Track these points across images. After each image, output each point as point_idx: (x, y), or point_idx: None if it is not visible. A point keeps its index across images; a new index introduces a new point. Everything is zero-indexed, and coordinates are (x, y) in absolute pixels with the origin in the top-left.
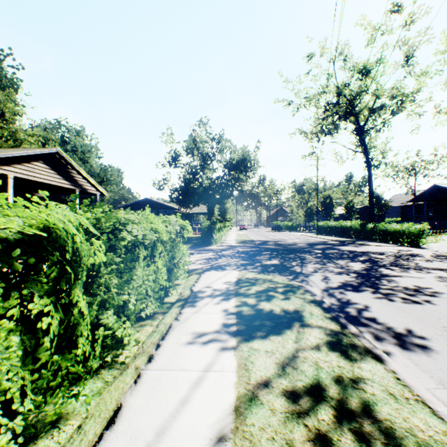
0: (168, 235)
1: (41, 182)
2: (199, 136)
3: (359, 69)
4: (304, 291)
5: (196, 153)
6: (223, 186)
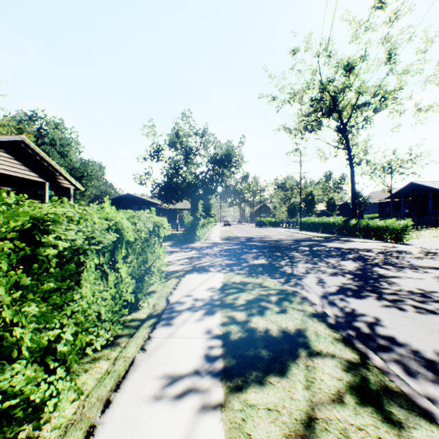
0: (136, 234)
1: (2, 173)
2: (182, 129)
3: (343, 65)
4: (301, 300)
5: (179, 147)
6: (207, 182)
